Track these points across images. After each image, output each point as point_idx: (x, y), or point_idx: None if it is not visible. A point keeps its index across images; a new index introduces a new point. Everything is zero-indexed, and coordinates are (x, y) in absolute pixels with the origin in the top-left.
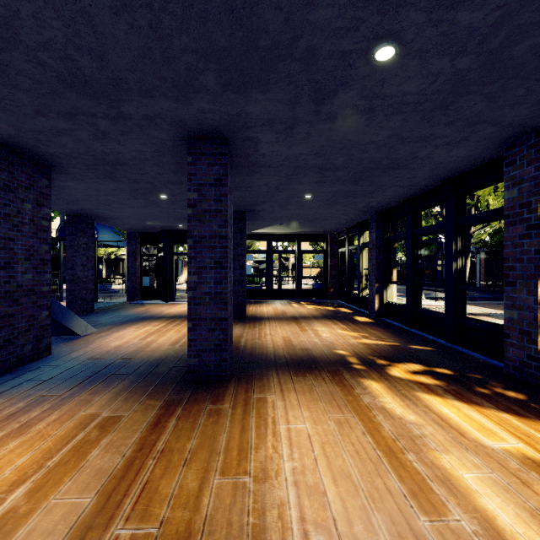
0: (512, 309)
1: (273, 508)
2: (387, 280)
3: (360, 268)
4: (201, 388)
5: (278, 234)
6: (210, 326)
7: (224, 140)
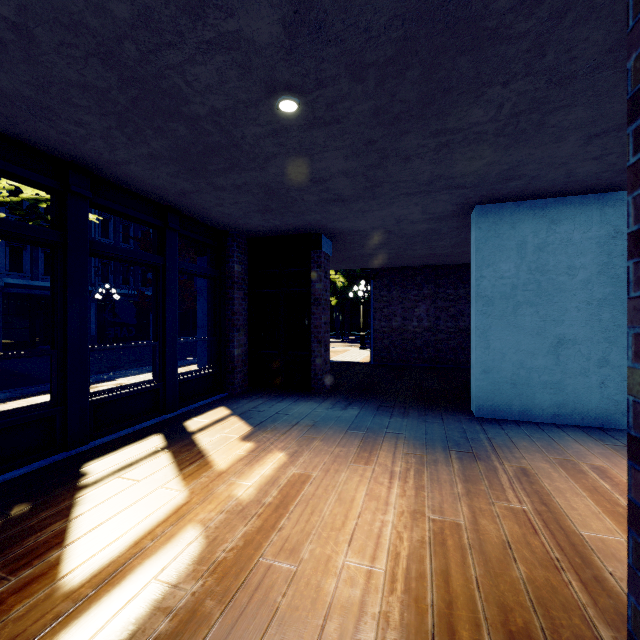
0: None
1: (409, 495)
2: None
3: None
4: None
5: None
6: None
7: None
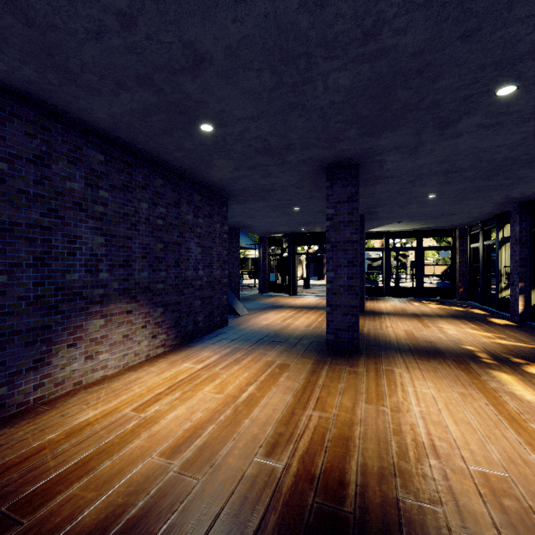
0: None
1: (406, 425)
2: None
3: (499, 266)
4: (338, 357)
5: (395, 231)
6: (344, 311)
7: (355, 165)
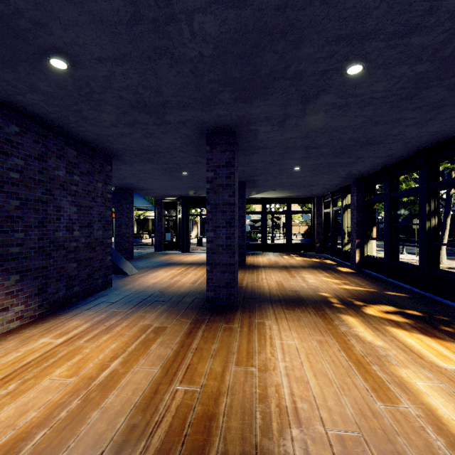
0: None
1: (272, 386)
2: (367, 236)
3: (343, 226)
4: (216, 313)
5: (271, 198)
6: (222, 269)
7: (233, 133)
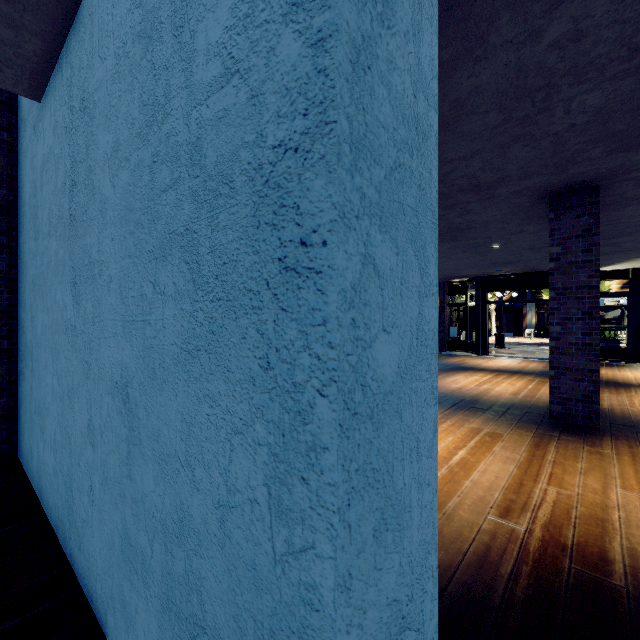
0: None
1: None
2: None
3: None
4: (569, 433)
5: None
6: (576, 376)
7: (595, 188)
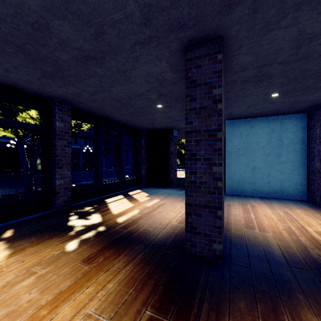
0: (61, 179)
1: None
2: None
3: None
4: None
5: None
6: None
7: None
